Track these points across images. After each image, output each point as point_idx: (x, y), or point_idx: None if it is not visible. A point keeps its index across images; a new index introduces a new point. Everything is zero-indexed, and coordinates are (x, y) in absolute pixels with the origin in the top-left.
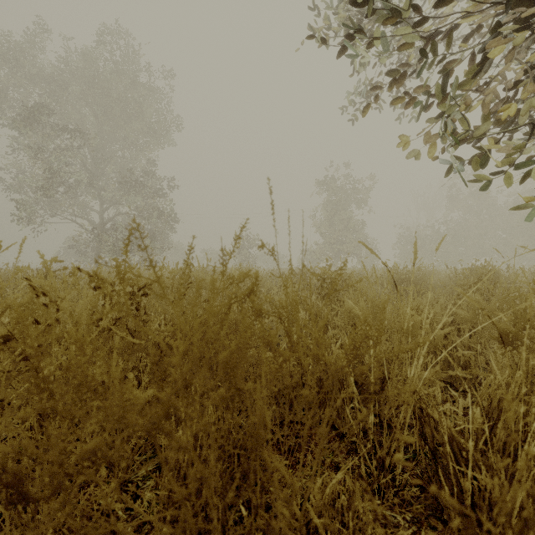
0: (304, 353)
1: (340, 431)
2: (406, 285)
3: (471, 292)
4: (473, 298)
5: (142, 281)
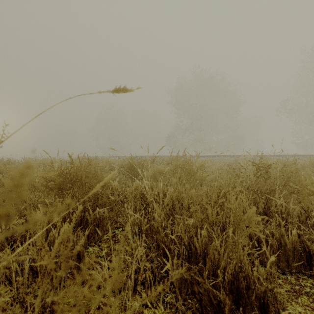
0: None
1: None
2: None
3: None
4: None
5: None
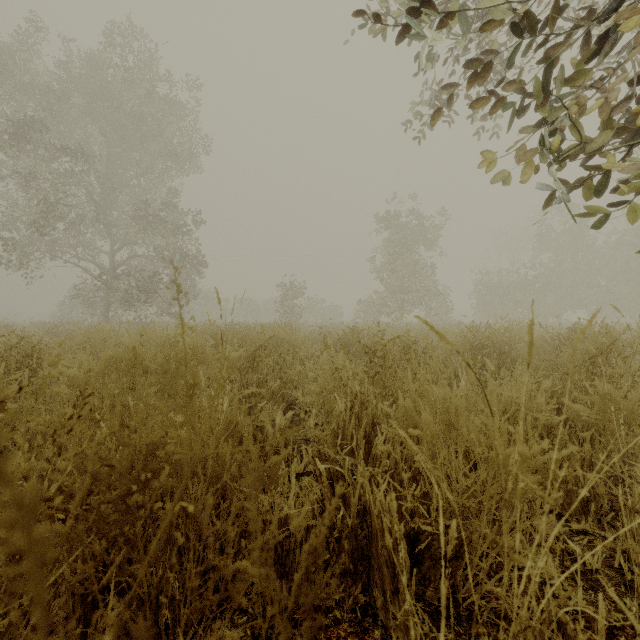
0: (339, 472)
1: (388, 632)
2: (489, 352)
3: (597, 382)
4: (601, 391)
5: (114, 354)
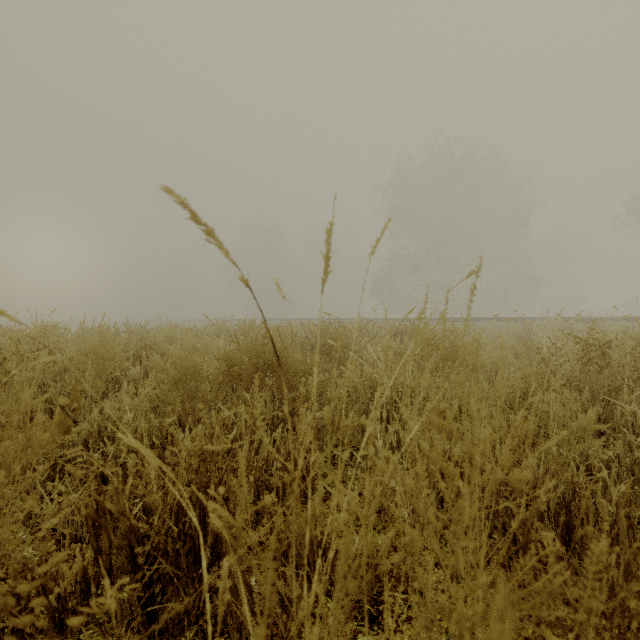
0: None
1: None
2: None
3: None
4: None
5: None
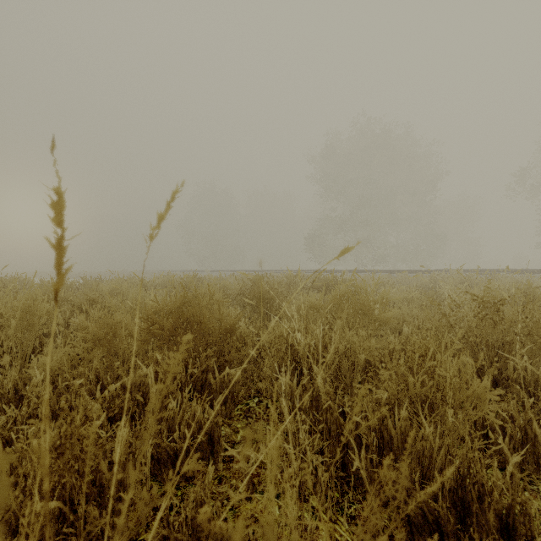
0: None
1: None
2: None
3: None
4: None
5: None
